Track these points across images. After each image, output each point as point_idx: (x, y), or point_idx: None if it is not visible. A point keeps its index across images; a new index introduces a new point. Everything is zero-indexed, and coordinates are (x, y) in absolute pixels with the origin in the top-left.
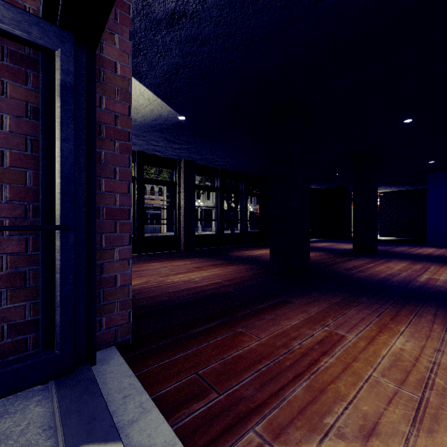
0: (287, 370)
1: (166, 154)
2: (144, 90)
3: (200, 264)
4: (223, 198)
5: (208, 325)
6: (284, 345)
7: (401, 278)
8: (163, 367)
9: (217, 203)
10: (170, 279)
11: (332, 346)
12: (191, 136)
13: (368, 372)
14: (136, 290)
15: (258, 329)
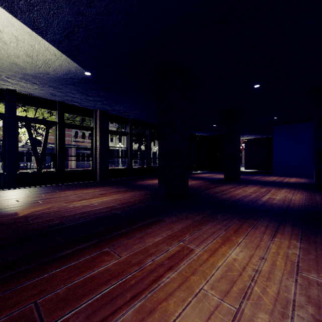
0: (128, 290)
1: (84, 105)
2: (49, 45)
3: (106, 191)
4: (132, 141)
5: (80, 246)
6: (138, 262)
7: (251, 198)
8: (3, 298)
9: (127, 144)
10: (72, 205)
11: (180, 261)
12: (100, 90)
13: (200, 285)
14: (35, 216)
15: (123, 247)
